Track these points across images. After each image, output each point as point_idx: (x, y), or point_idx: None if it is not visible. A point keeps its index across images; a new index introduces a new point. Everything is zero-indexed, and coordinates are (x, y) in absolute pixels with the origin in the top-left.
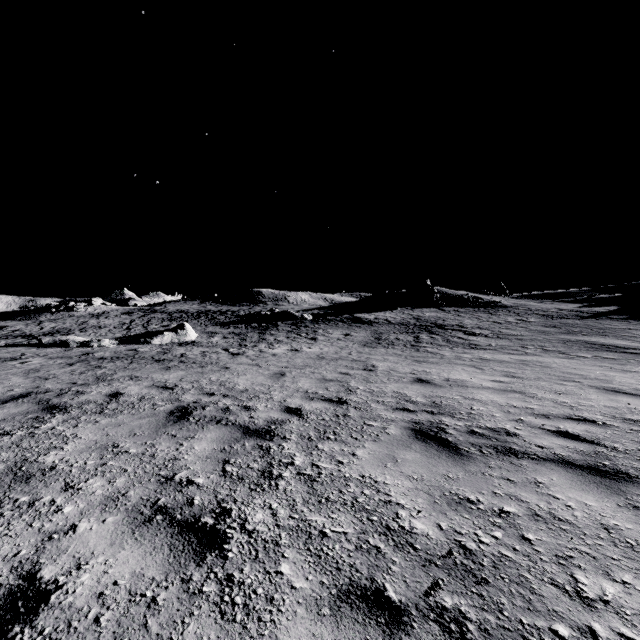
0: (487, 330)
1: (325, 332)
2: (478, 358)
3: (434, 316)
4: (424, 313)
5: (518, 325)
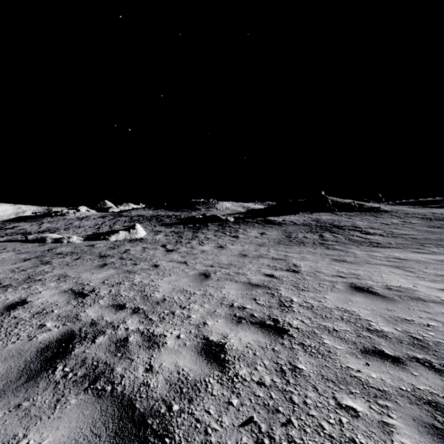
0: (379, 230)
1: (244, 231)
2: (392, 257)
3: (330, 219)
4: (321, 216)
5: (404, 226)
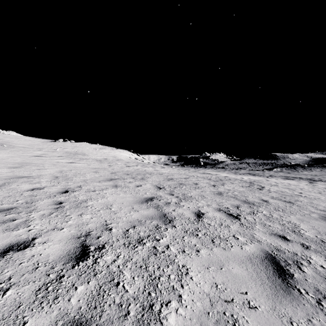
0: None
1: (314, 169)
2: None
3: None
4: None
5: None
